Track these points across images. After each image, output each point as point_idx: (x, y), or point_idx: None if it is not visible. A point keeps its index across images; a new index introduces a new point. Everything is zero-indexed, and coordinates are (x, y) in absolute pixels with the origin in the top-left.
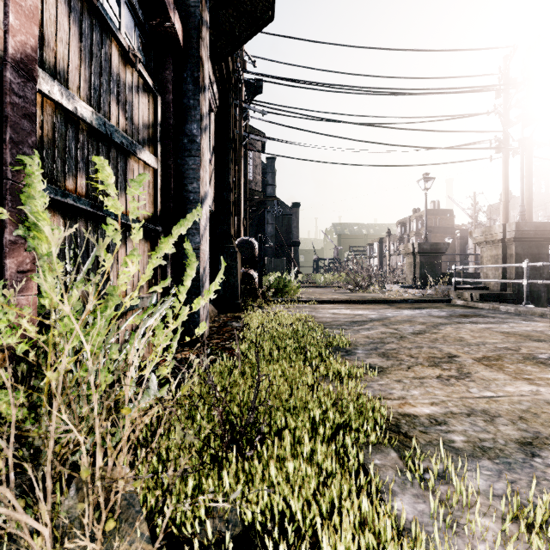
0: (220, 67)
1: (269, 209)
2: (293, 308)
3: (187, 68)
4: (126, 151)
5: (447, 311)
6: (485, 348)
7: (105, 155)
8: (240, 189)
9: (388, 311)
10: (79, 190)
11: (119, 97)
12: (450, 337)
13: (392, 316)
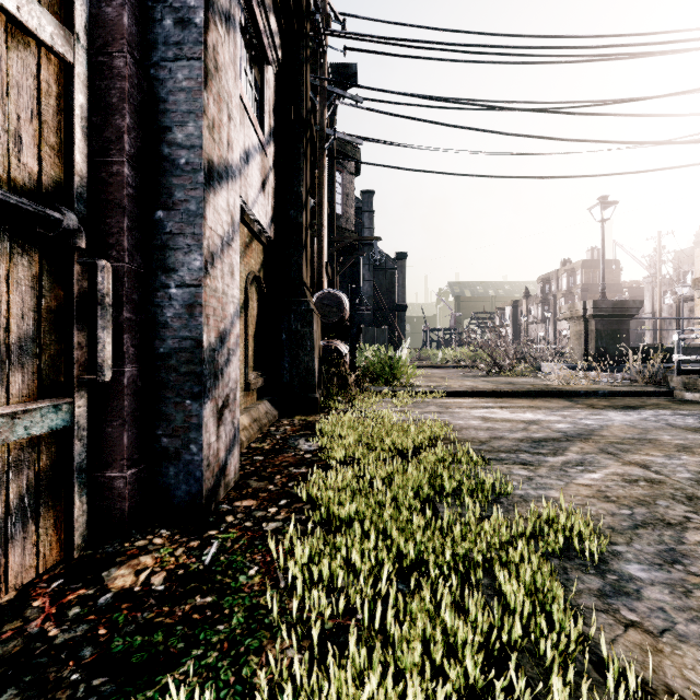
0: None
1: (365, 261)
2: (407, 404)
3: None
4: None
5: (691, 415)
6: None
7: None
8: (321, 217)
9: (580, 414)
10: None
11: None
12: None
13: (599, 427)
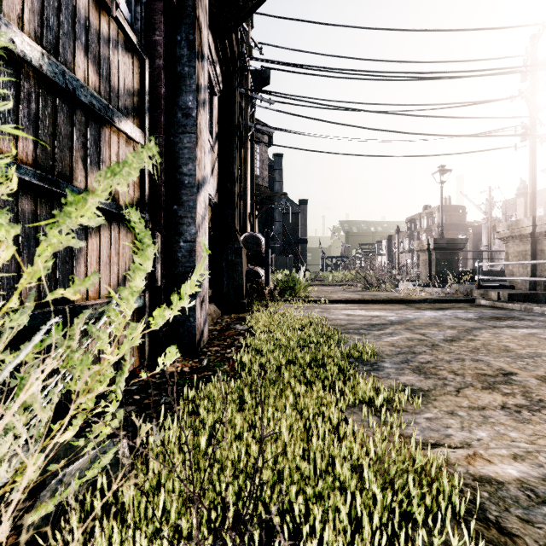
0: (223, 46)
1: (276, 206)
2: (302, 308)
3: (181, 30)
4: (100, 117)
5: (474, 312)
6: (544, 362)
7: (66, 117)
8: (246, 182)
9: (408, 312)
10: (22, 156)
11: (88, 47)
12: (492, 345)
13: (414, 318)
